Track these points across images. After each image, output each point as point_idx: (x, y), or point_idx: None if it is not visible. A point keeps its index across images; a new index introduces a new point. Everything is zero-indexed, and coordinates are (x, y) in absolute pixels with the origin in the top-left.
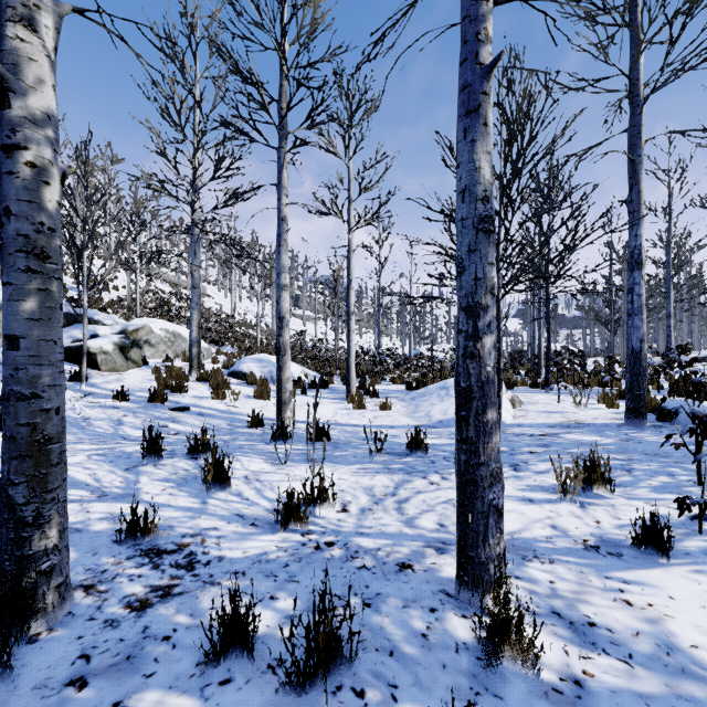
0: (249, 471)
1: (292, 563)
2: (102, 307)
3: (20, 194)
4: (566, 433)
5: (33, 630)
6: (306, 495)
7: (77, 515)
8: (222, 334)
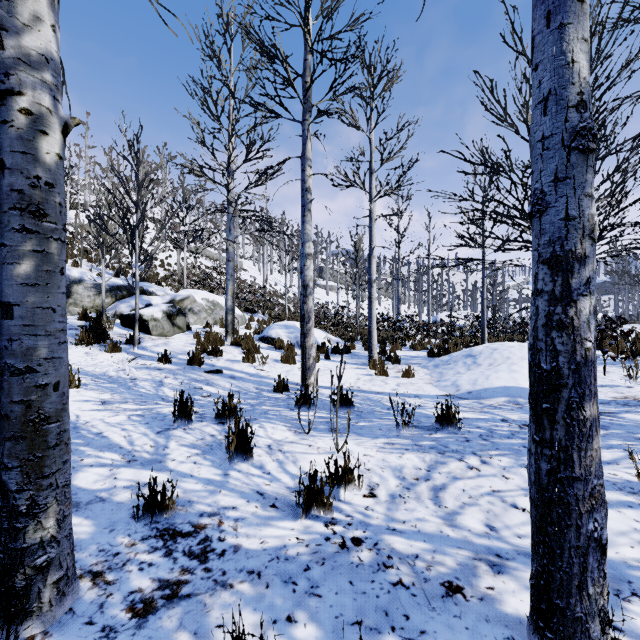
0: (272, 439)
1: (313, 566)
2: (157, 281)
3: (14, 145)
4: (625, 412)
5: (27, 632)
6: (330, 478)
7: (105, 481)
8: (255, 303)
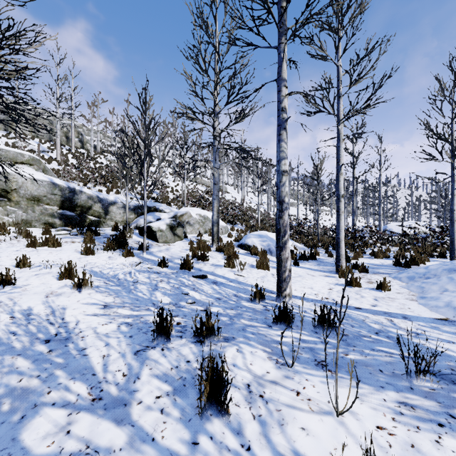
0: (251, 373)
1: None
2: (167, 202)
3: None
4: None
5: None
6: None
7: (55, 437)
8: (235, 216)
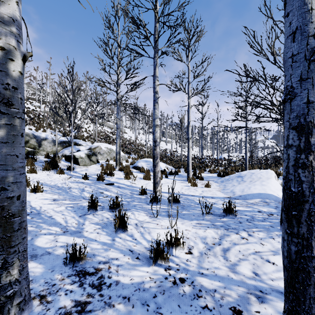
0: (138, 220)
1: (158, 295)
2: (83, 138)
3: None
4: None
5: None
6: (167, 244)
7: (51, 243)
8: (131, 149)
